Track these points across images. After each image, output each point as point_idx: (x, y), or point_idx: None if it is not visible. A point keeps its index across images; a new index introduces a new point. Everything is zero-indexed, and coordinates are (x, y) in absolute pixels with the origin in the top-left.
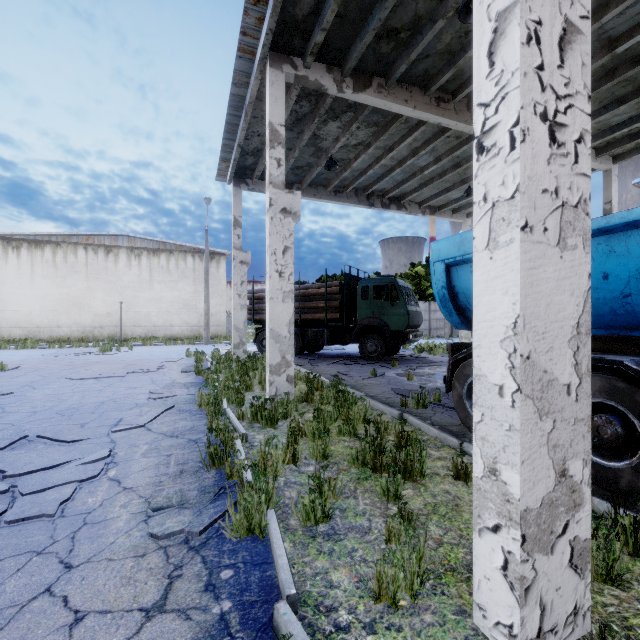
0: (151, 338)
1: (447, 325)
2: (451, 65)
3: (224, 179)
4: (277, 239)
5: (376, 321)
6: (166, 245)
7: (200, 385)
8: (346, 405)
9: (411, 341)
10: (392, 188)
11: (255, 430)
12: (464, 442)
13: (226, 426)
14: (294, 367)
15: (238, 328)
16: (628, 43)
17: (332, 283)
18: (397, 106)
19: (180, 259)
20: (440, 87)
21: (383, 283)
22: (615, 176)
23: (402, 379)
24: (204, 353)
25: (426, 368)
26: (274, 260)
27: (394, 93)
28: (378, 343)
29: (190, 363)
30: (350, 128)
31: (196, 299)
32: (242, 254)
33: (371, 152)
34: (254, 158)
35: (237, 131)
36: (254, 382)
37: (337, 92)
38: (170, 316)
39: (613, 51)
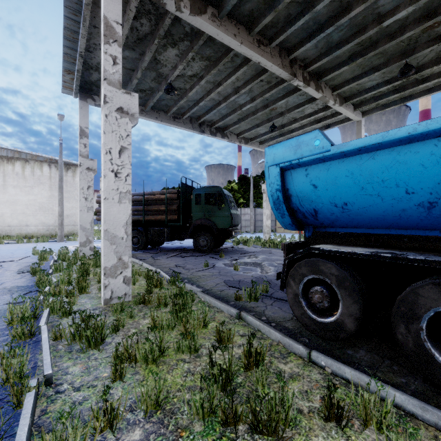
0: (4, 237)
1: (252, 224)
2: (272, 9)
3: (70, 92)
4: (113, 138)
5: (207, 221)
6: (21, 154)
7: (29, 289)
8: (185, 314)
9: (233, 237)
10: (218, 120)
11: (72, 357)
12: (312, 350)
13: (22, 364)
14: (137, 262)
15: (84, 228)
16: (391, 19)
17: (171, 191)
18: (228, 38)
19: (36, 167)
20: (260, 32)
21: (212, 192)
22: (363, 125)
23: (230, 269)
24: (51, 251)
25: (245, 258)
26: (109, 159)
27: (225, 25)
28: (208, 239)
29: (33, 261)
30: (187, 56)
31: (52, 202)
32: (89, 161)
33: (203, 85)
34: (99, 74)
35: (78, 40)
36: (94, 281)
37: (175, 10)
38: (25, 217)
39: (381, 24)
